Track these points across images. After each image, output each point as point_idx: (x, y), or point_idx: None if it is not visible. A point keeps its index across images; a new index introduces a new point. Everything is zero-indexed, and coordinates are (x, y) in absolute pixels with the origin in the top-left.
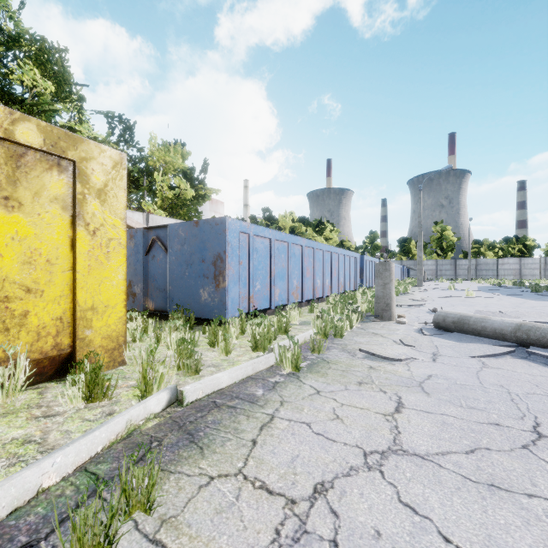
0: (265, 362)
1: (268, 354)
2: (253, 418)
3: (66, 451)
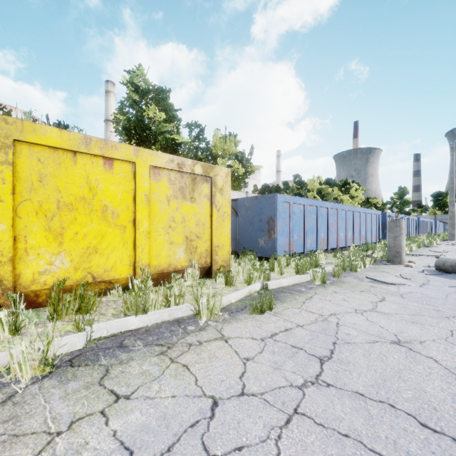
0: (304, 278)
1: (306, 274)
2: (302, 296)
3: (235, 293)
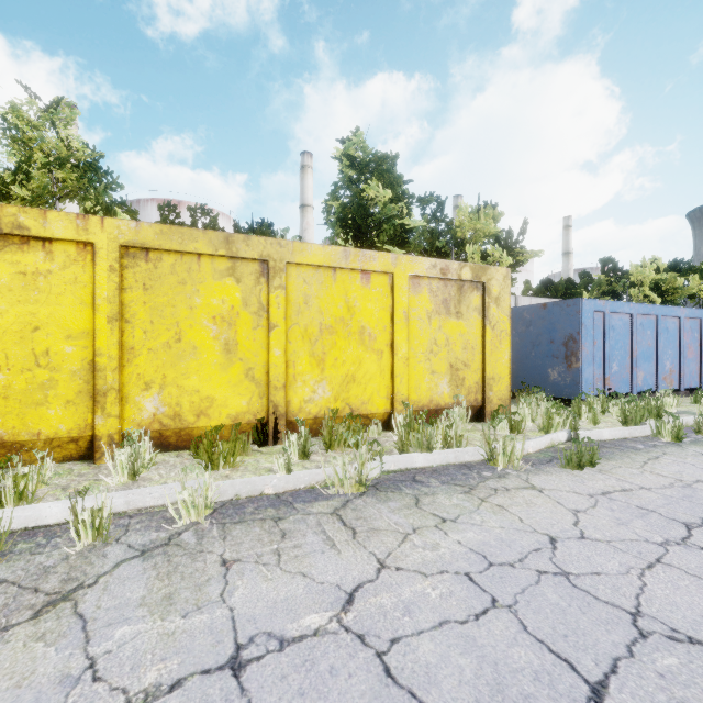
0: (640, 431)
1: (643, 426)
2: (640, 455)
3: (533, 441)
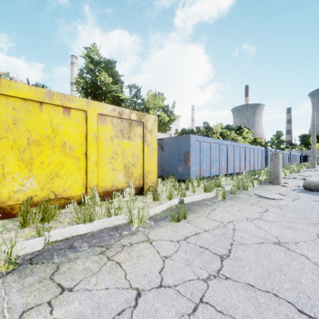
0: (210, 195)
1: (211, 192)
2: (208, 208)
3: (159, 206)
